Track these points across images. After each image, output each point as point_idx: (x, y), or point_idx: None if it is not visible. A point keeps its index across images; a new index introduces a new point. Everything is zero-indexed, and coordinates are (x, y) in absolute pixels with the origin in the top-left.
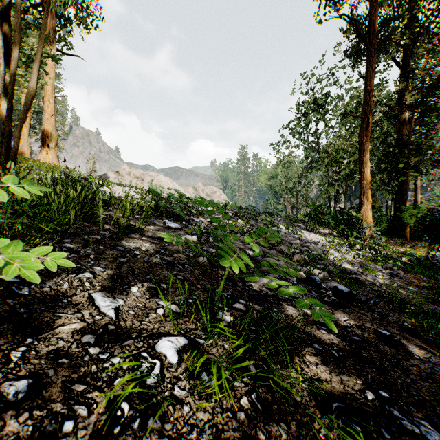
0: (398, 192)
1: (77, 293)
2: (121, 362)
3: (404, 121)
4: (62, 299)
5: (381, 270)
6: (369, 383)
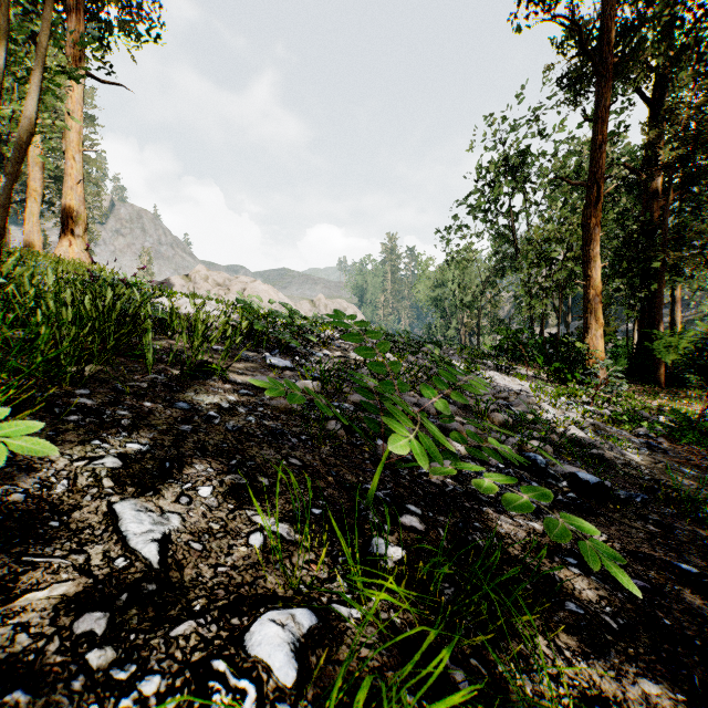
0: (645, 308)
1: (83, 505)
2: (162, 690)
3: (655, 192)
4: (48, 519)
5: (631, 438)
6: (701, 700)
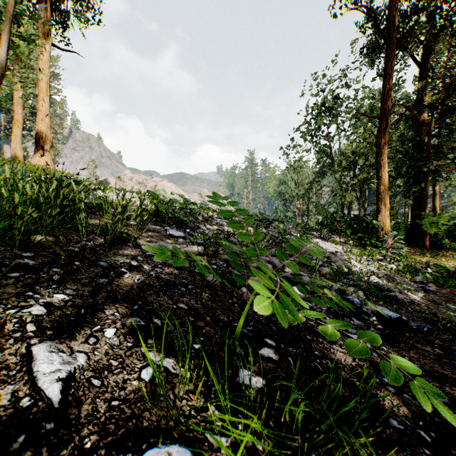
0: (416, 198)
1: (6, 347)
2: None
3: (423, 123)
4: None
5: (411, 284)
6: None
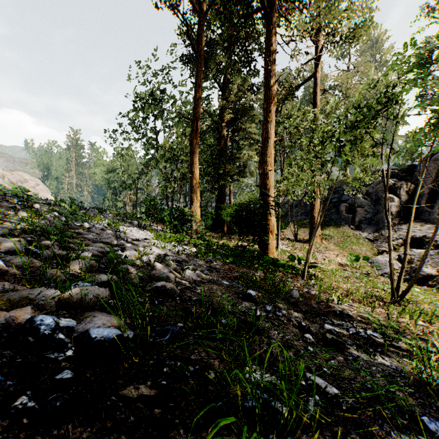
0: (219, 193)
1: None
2: None
3: (223, 135)
4: None
5: (202, 265)
6: None
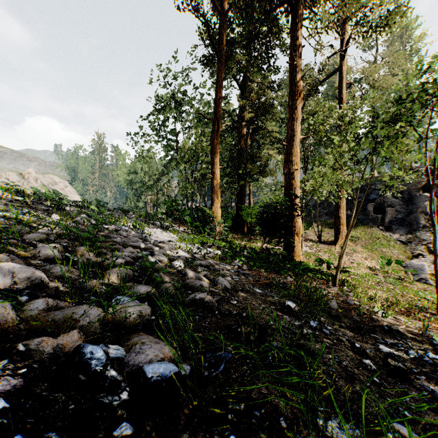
0: (239, 194)
1: None
2: None
3: (243, 134)
4: None
5: (230, 269)
6: None
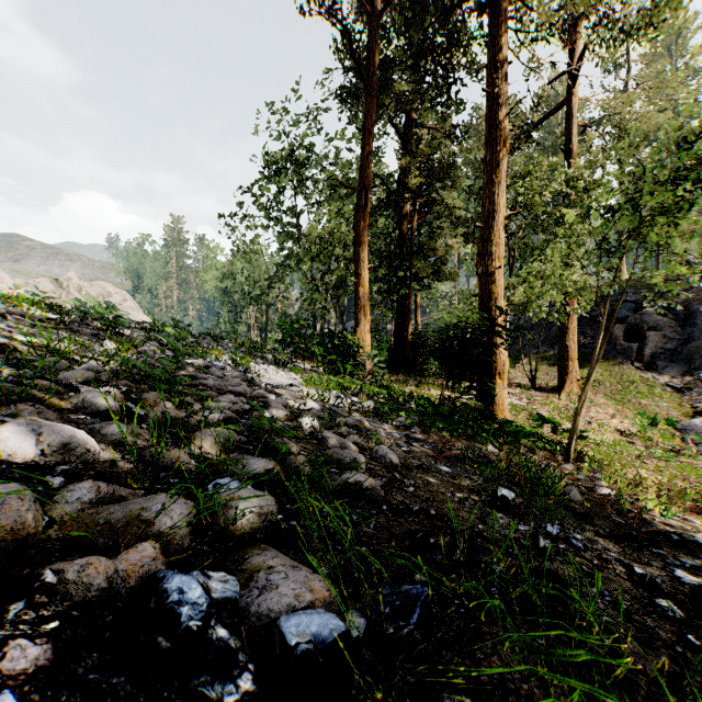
0: (400, 309)
1: None
2: None
3: (406, 213)
4: None
5: (393, 432)
6: None
